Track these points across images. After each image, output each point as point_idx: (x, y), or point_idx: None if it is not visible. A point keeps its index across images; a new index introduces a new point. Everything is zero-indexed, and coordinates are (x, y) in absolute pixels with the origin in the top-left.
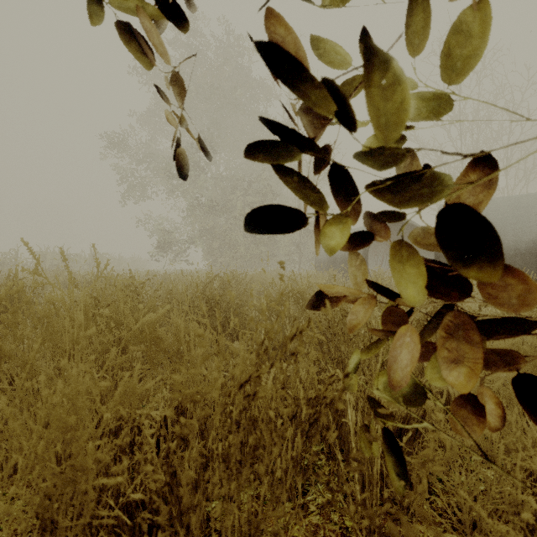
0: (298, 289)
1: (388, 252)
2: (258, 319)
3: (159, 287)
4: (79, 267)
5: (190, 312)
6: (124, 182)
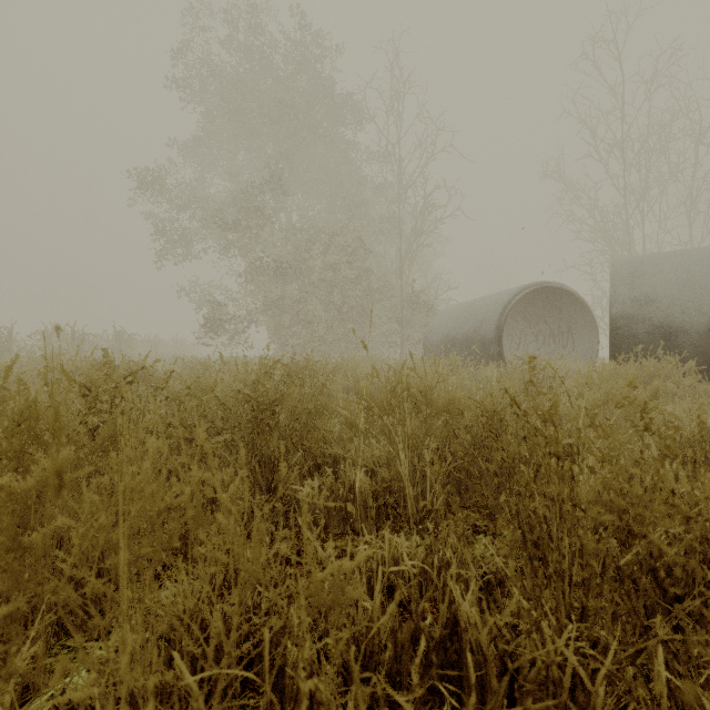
0: (419, 387)
1: (527, 331)
2: (346, 439)
3: (160, 382)
4: (100, 352)
5: (224, 428)
6: (161, 236)
